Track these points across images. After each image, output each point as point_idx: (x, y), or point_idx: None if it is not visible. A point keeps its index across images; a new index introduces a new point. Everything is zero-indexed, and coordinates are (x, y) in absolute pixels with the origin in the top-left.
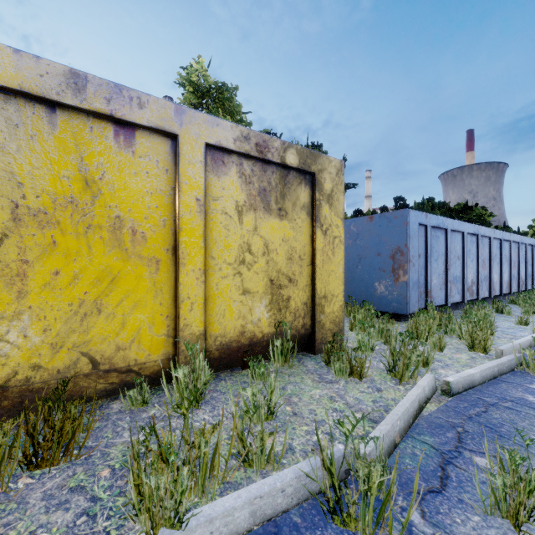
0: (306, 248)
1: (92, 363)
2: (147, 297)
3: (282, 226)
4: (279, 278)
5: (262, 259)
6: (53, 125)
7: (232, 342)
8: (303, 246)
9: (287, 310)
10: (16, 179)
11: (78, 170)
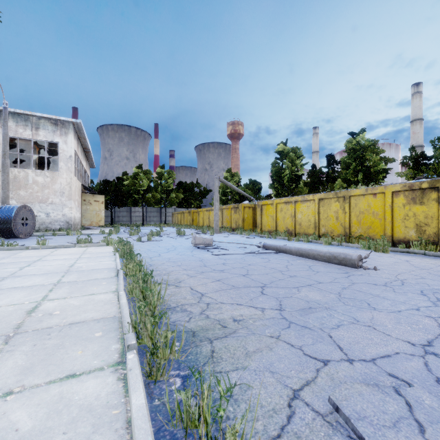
0: (435, 214)
1: (369, 237)
2: (379, 226)
3: (421, 207)
4: (420, 224)
5: (412, 218)
6: (364, 198)
7: (401, 240)
8: (433, 213)
9: (424, 234)
10: (359, 207)
11: (367, 204)
